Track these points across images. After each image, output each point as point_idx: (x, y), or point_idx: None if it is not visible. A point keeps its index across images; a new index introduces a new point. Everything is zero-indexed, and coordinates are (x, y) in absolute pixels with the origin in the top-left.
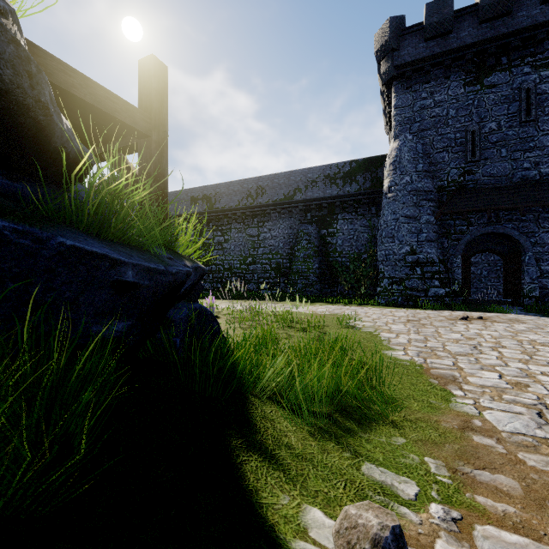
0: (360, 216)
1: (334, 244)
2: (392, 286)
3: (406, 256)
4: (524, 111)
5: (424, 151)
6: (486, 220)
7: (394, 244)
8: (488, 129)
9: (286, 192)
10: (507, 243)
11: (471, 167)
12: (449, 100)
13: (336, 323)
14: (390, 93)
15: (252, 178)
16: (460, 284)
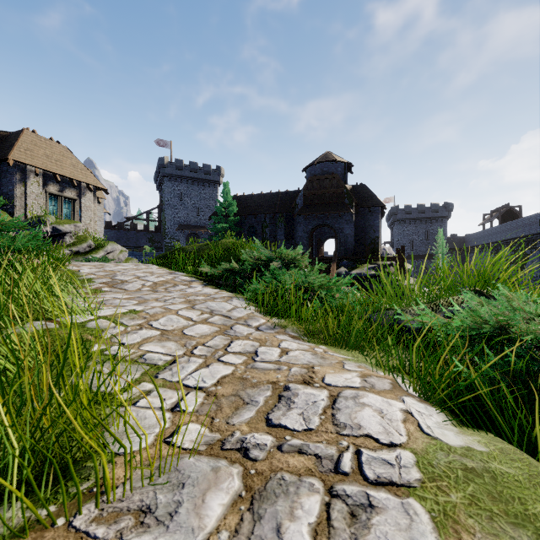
0: None
1: None
2: None
3: None
4: None
5: None
6: None
7: None
8: None
9: None
10: None
11: None
12: None
13: None
14: None
15: None
16: None
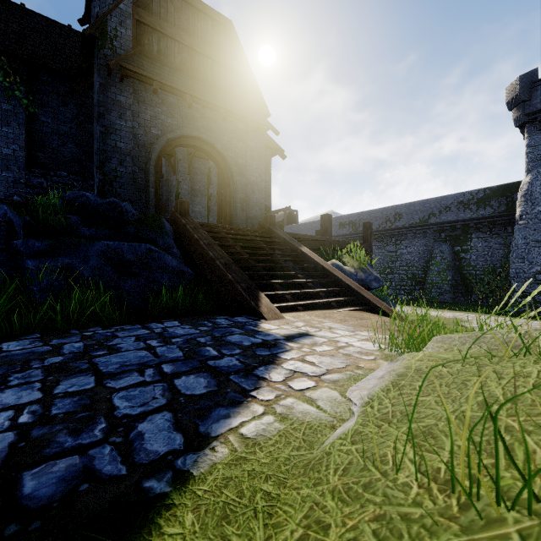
0: (495, 235)
1: (468, 259)
2: (522, 299)
3: (536, 275)
4: None
5: None
6: None
7: (523, 264)
8: None
9: (420, 217)
10: None
11: None
12: None
13: (453, 323)
14: (524, 131)
15: (390, 207)
16: None
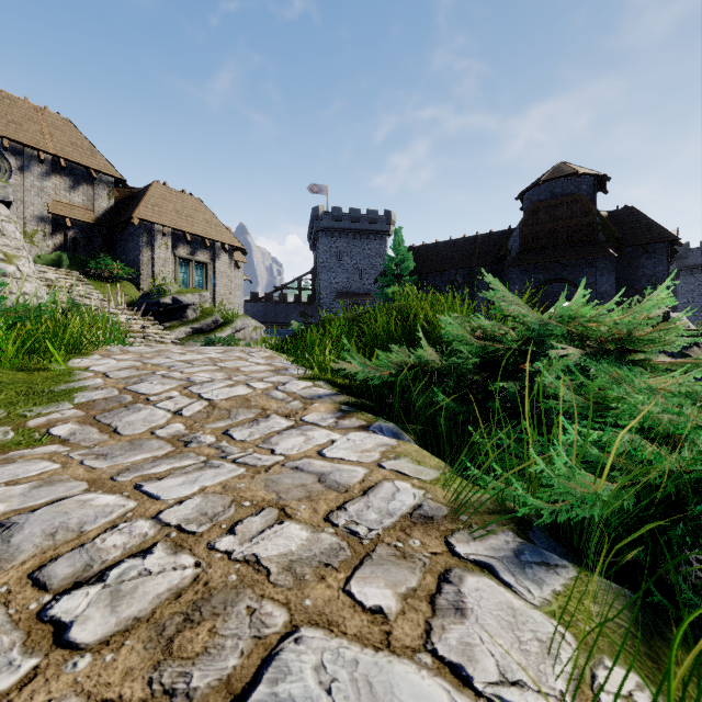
0: None
1: None
2: None
3: None
4: None
5: None
6: None
7: None
8: None
9: None
10: None
11: None
12: None
13: None
14: None
15: None
16: None
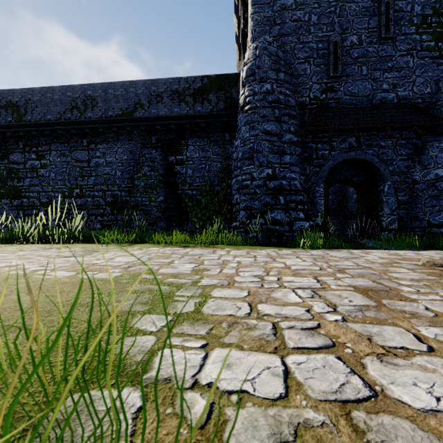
0: (213, 143)
1: (184, 174)
2: (251, 219)
3: (267, 182)
4: (384, 26)
5: (285, 59)
6: (348, 144)
7: (253, 166)
8: (350, 43)
9: (124, 106)
10: (362, 173)
11: (333, 84)
12: (311, 4)
13: None
14: None
15: (79, 85)
16: (323, 217)
